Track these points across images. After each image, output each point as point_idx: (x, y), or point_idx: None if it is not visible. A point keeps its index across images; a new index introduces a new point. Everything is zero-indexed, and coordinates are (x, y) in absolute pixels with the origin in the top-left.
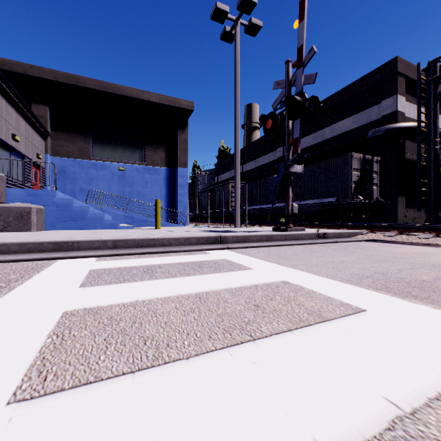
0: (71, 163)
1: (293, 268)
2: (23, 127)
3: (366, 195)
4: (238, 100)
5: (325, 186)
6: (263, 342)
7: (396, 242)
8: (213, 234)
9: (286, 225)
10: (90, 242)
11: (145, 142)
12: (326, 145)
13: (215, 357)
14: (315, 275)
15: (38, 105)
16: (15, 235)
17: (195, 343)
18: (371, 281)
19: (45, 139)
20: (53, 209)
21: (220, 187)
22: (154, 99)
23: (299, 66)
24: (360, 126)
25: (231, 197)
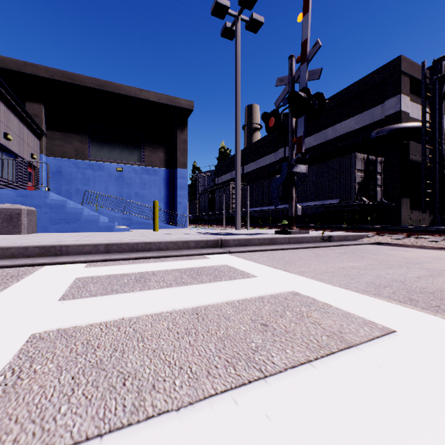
0: (67, 164)
1: (301, 275)
2: (16, 125)
3: (370, 196)
4: (239, 98)
5: (328, 187)
6: (277, 381)
7: (404, 245)
8: (213, 237)
9: (290, 228)
10: (80, 246)
11: (143, 143)
12: (328, 146)
13: (215, 407)
14: (326, 284)
15: (33, 103)
16: (2, 238)
17: (189, 383)
18: (391, 291)
19: (40, 139)
20: (45, 211)
21: (221, 188)
22: (153, 98)
23: (303, 61)
24: (363, 126)
25: (232, 199)
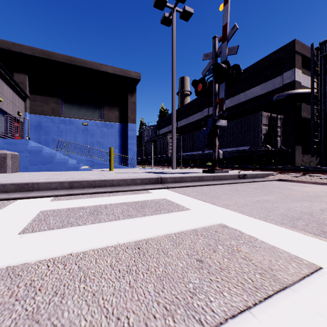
0: (45, 119)
1: (226, 208)
2: (6, 90)
3: (272, 144)
4: (174, 70)
5: (241, 137)
6: None
7: (301, 181)
8: (154, 176)
9: (214, 168)
10: (49, 183)
11: (103, 104)
12: (241, 107)
13: None
14: (248, 216)
15: (19, 74)
16: None
17: None
18: (304, 224)
19: (25, 100)
20: (26, 155)
21: (161, 138)
22: (110, 70)
23: (224, 40)
24: (266, 92)
25: (169, 146)
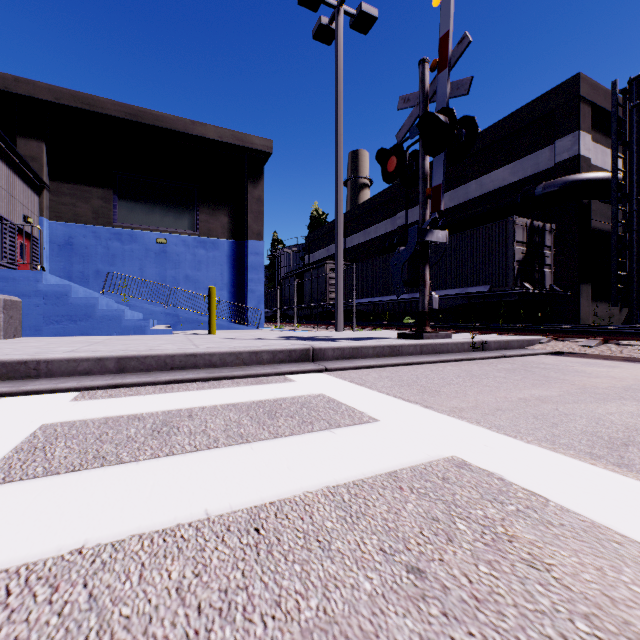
0: (81, 232)
1: (457, 417)
2: None
3: (535, 282)
4: (340, 131)
5: (472, 268)
6: None
7: (599, 356)
8: (300, 345)
9: (421, 329)
10: (73, 361)
11: (197, 201)
12: (471, 208)
13: None
14: (511, 438)
15: (29, 140)
16: None
17: None
18: None
19: (40, 194)
20: (37, 303)
21: (313, 270)
22: (212, 135)
23: (442, 67)
24: (522, 179)
25: (329, 285)
